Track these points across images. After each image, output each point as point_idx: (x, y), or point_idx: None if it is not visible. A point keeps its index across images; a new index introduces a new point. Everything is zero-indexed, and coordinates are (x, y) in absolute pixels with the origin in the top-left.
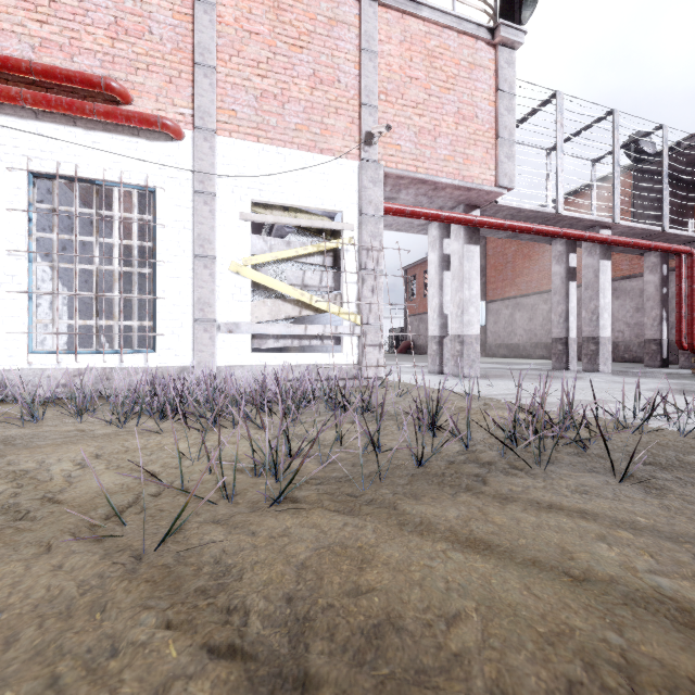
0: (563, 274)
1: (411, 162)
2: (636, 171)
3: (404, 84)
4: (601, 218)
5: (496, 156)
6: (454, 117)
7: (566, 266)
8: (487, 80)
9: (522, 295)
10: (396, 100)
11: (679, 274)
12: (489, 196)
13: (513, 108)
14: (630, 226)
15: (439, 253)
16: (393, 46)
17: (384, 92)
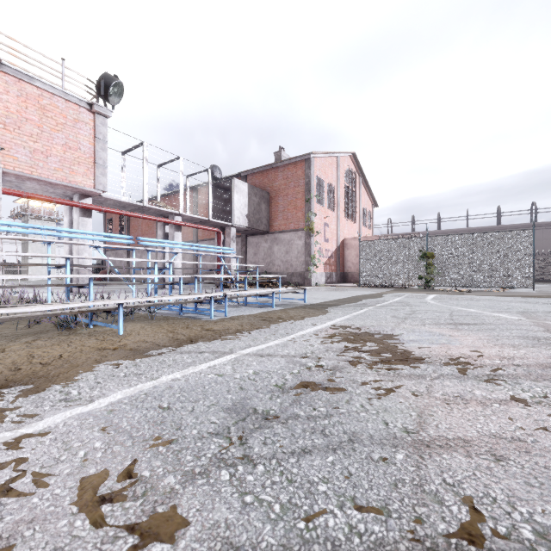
0: (162, 236)
1: (27, 168)
2: (213, 185)
3: (21, 121)
4: (172, 211)
5: (95, 173)
6: (63, 147)
7: (163, 232)
8: (88, 130)
9: None
10: (14, 130)
11: (218, 241)
12: (92, 192)
13: (106, 148)
14: (191, 216)
15: (69, 218)
16: (11, 97)
17: (3, 123)
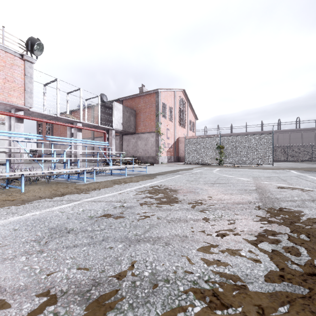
0: (70, 134)
1: None
2: (102, 105)
3: None
4: (75, 120)
5: (25, 96)
6: (3, 80)
7: (70, 132)
8: (20, 70)
9: (83, 138)
10: None
11: (104, 138)
12: (23, 108)
13: (32, 82)
14: (87, 123)
15: (9, 123)
16: None
17: None
